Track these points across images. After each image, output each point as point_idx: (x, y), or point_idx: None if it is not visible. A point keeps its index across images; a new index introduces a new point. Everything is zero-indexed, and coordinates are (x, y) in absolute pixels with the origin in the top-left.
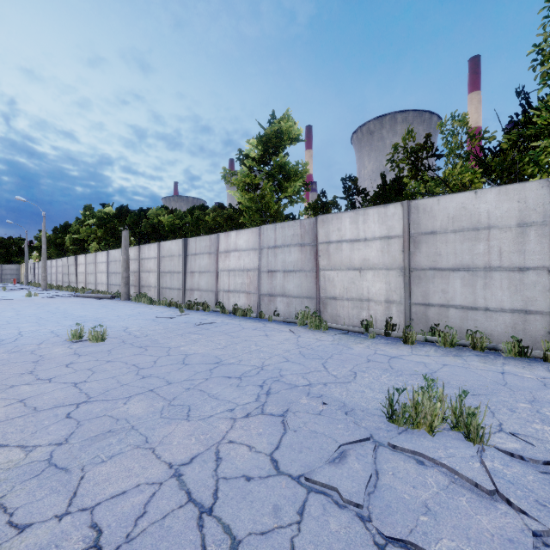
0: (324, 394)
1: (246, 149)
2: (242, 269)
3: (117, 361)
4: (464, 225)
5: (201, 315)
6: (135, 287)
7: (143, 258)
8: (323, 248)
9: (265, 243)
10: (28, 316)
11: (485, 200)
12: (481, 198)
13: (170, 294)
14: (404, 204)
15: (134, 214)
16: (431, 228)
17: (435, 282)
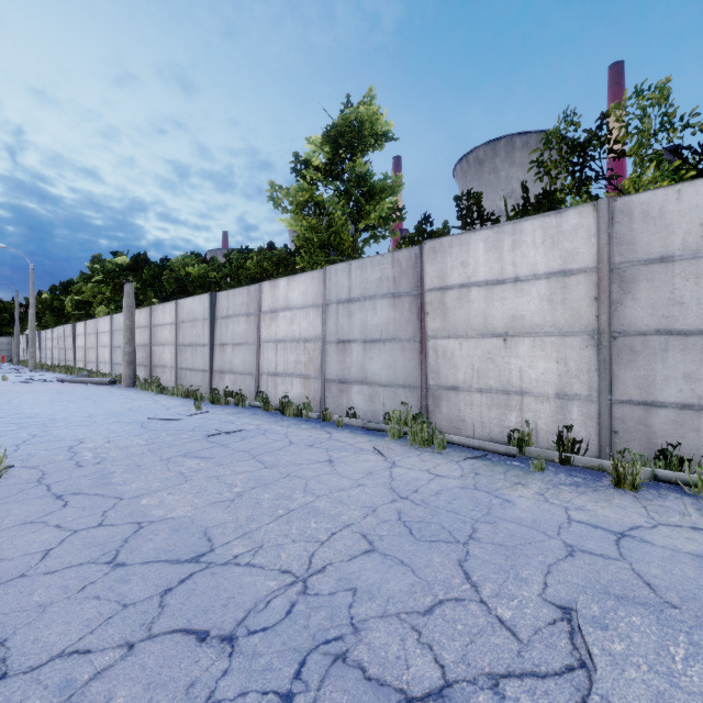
0: None
1: (305, 153)
2: (297, 338)
3: None
4: None
5: (228, 415)
6: (145, 367)
7: (156, 324)
8: (434, 299)
9: (332, 295)
10: None
11: None
12: None
13: (192, 378)
14: (600, 206)
15: (155, 265)
16: (661, 249)
17: (668, 358)
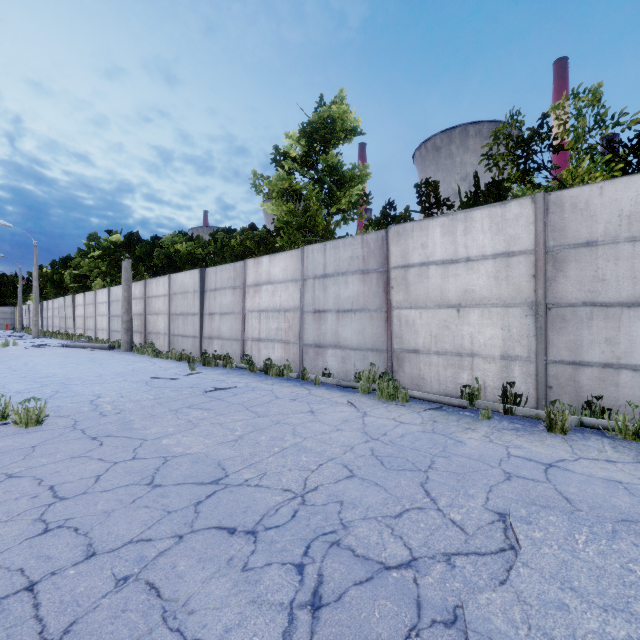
0: (465, 617)
1: (284, 146)
2: (278, 309)
3: (26, 476)
4: None
5: (219, 375)
6: (140, 334)
7: (151, 296)
8: (398, 275)
9: (309, 271)
10: None
11: None
12: None
13: (183, 343)
14: (537, 199)
15: (146, 243)
16: (587, 235)
17: (593, 326)
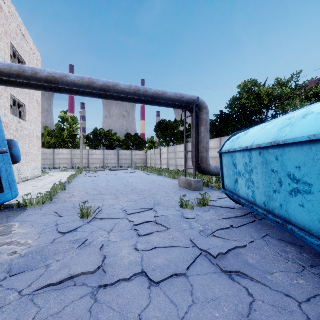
0: None
1: None
2: None
3: None
4: (43, 153)
5: None
6: None
7: None
8: None
9: None
10: None
11: (46, 150)
12: (46, 150)
13: None
14: None
15: None
16: None
17: None
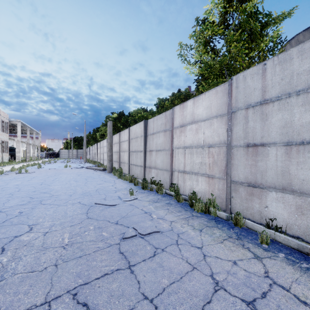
0: None
1: (204, 13)
2: (201, 145)
3: None
4: None
5: (149, 202)
6: (117, 163)
7: (121, 141)
8: None
9: (240, 101)
10: (15, 188)
11: None
12: None
13: (135, 170)
14: None
15: (127, 116)
16: None
17: None
